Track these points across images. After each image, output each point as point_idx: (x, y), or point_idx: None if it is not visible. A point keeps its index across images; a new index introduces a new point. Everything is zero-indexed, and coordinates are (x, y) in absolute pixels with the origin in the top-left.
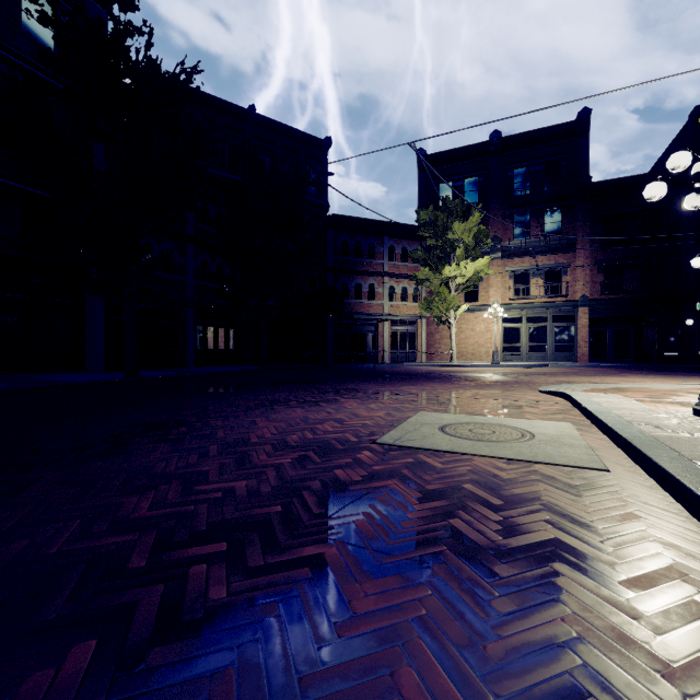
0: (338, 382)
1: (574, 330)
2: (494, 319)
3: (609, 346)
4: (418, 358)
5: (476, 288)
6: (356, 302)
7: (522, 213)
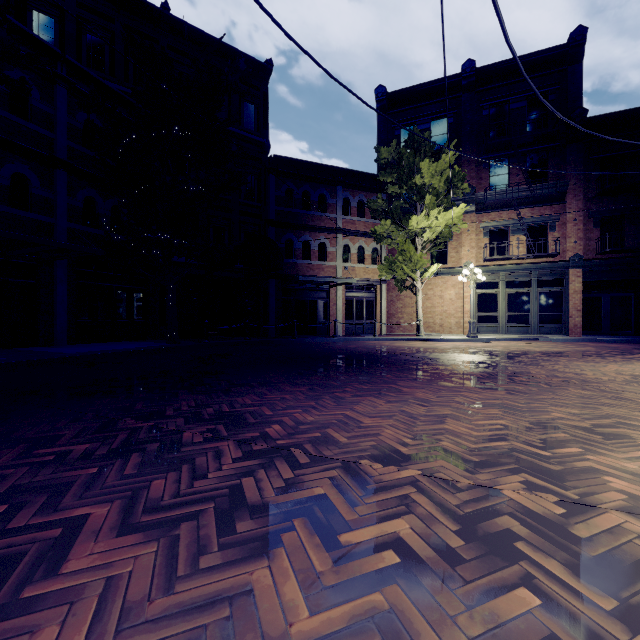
0: (238, 381)
1: (564, 297)
2: (471, 283)
3: (605, 315)
4: (377, 329)
5: (444, 248)
6: (303, 263)
7: (499, 159)
